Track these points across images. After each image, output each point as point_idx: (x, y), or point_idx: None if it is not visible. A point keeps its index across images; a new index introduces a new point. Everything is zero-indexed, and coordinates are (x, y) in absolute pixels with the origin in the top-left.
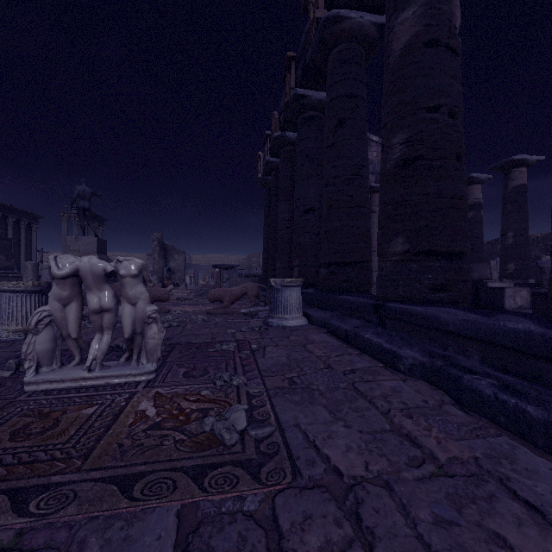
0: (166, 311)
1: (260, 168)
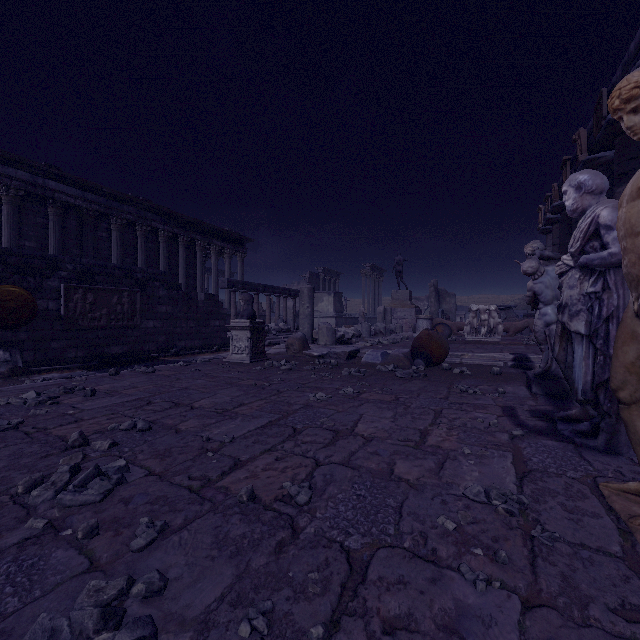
0: None
1: (541, 219)
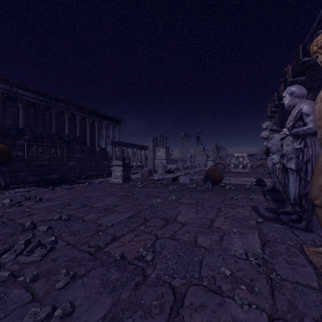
0: None
1: (268, 111)
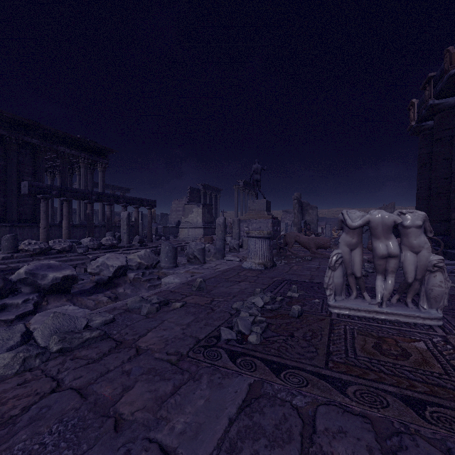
0: (329, 257)
1: (414, 116)
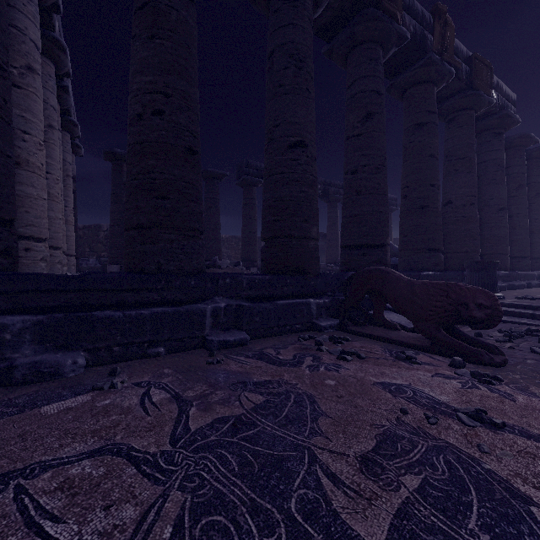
0: None
1: None
